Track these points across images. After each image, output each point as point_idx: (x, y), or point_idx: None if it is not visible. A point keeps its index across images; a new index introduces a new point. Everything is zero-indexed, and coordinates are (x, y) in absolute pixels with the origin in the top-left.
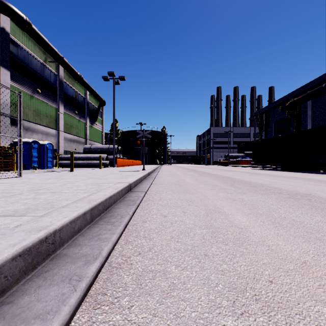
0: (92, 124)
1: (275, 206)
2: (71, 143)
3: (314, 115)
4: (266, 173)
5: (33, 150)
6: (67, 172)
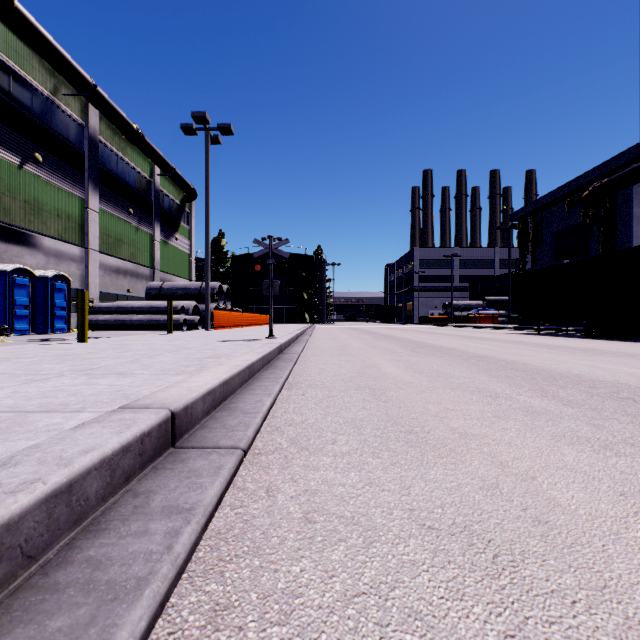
0: (167, 237)
1: None
2: (117, 278)
3: None
4: (567, 346)
5: (17, 289)
6: (60, 346)
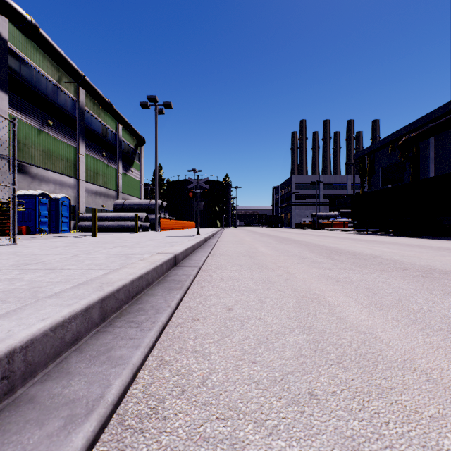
0: (126, 170)
1: (406, 291)
2: (96, 198)
3: (439, 158)
4: (373, 240)
5: (41, 206)
6: (87, 238)
